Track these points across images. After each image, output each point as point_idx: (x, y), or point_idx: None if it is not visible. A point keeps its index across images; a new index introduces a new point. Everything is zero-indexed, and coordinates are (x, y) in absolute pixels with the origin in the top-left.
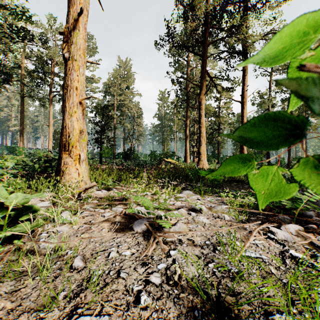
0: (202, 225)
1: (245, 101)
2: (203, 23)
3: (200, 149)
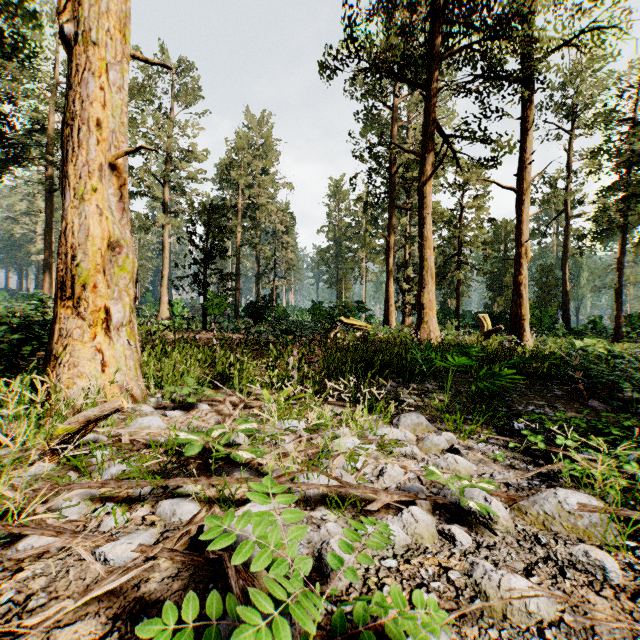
0: (531, 634)
1: (525, 188)
2: (429, 15)
3: (423, 296)
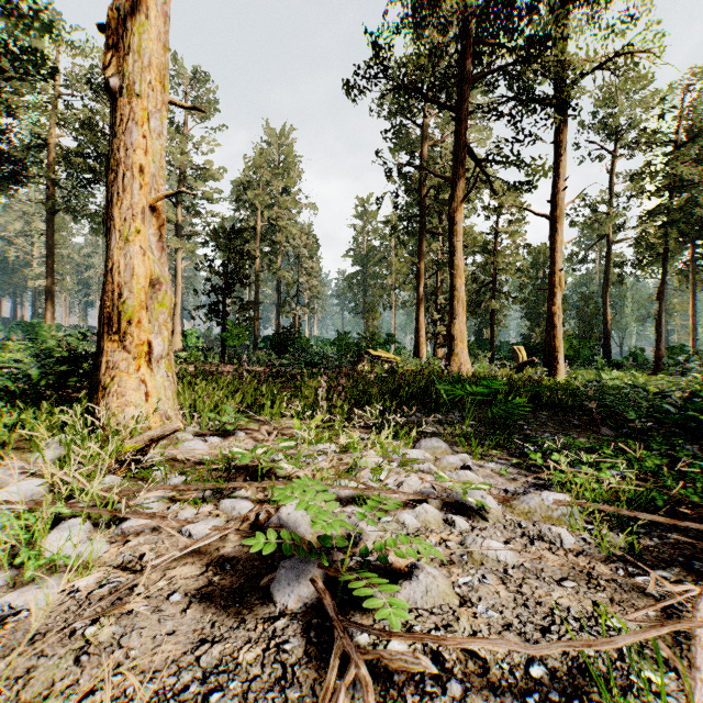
0: (498, 572)
1: (559, 216)
2: (460, 33)
3: (453, 327)
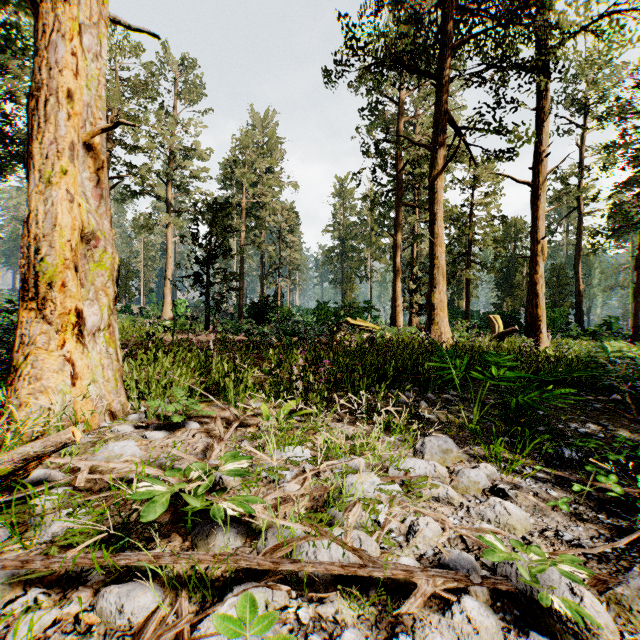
0: None
1: (542, 182)
2: (439, 2)
3: (434, 296)
